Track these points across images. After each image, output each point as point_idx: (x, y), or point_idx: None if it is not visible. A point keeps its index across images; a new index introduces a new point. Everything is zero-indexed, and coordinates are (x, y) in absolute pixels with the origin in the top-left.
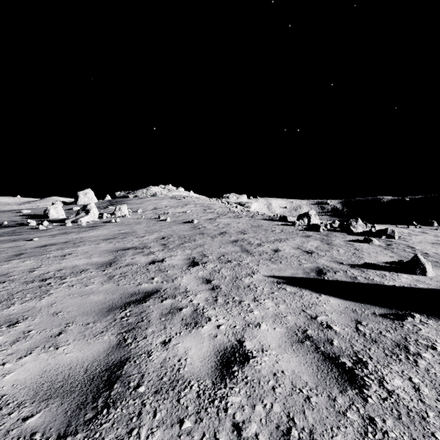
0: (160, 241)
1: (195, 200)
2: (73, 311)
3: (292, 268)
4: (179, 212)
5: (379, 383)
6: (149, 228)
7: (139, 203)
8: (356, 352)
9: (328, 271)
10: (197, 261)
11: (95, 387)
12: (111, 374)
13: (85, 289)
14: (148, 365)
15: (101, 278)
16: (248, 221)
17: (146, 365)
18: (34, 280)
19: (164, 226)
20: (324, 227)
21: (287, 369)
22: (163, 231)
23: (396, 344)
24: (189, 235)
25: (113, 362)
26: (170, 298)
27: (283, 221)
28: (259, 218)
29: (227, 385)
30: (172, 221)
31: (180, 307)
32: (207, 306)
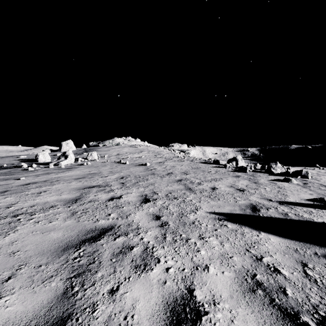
0: (119, 180)
1: (148, 148)
2: (30, 250)
3: (229, 205)
4: (136, 157)
5: None
6: (112, 169)
7: (106, 150)
8: (315, 306)
9: (261, 207)
10: (149, 198)
11: None
12: None
13: (48, 226)
14: (90, 325)
15: (65, 214)
16: (189, 164)
17: (88, 325)
18: (7, 216)
19: (124, 168)
20: (249, 168)
21: None
22: (123, 172)
23: None
24: (143, 175)
25: (53, 321)
26: (122, 235)
27: (216, 164)
28: (197, 162)
29: None
30: (130, 164)
31: (131, 246)
32: (156, 245)
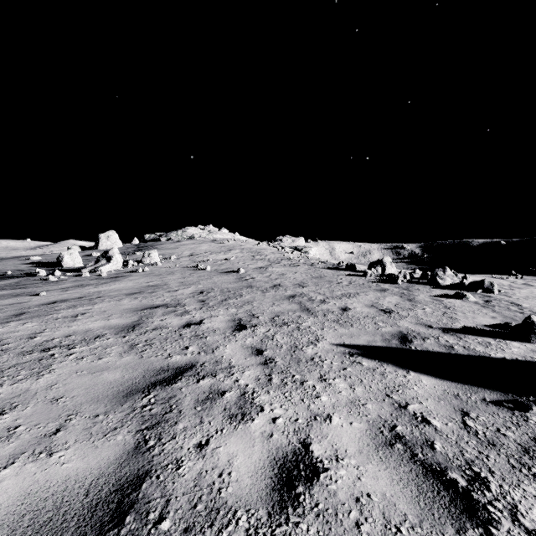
0: (198, 297)
1: (241, 244)
2: (79, 395)
3: (367, 333)
4: (221, 259)
5: (512, 517)
6: (184, 279)
7: (173, 247)
8: (469, 462)
9: (415, 337)
10: (244, 324)
11: (99, 521)
12: (122, 498)
13: (98, 364)
14: (176, 483)
15: (120, 348)
16: (307, 271)
17: (173, 483)
18: (34, 350)
19: (203, 277)
20: (403, 278)
21: (375, 491)
22: (202, 283)
23: (523, 449)
24: (234, 288)
25: (126, 478)
26: (209, 376)
27: (351, 271)
28: (321, 267)
29: (289, 518)
30: (213, 270)
31: (222, 390)
32: (258, 389)
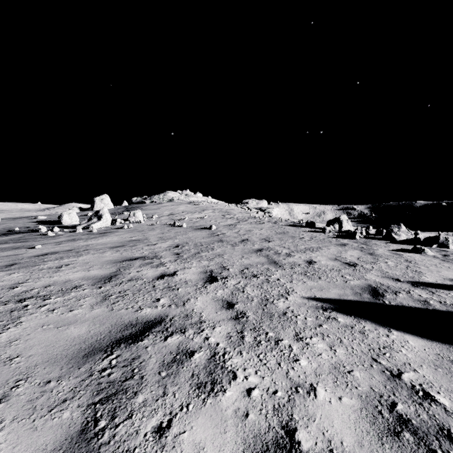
0: (173, 250)
1: (213, 205)
2: (36, 354)
3: (336, 286)
4: (196, 218)
5: None
6: (163, 235)
7: (155, 208)
8: None
9: (386, 291)
10: (215, 275)
11: None
12: None
13: (67, 316)
14: None
15: (93, 299)
16: (271, 227)
17: None
18: (10, 301)
19: (179, 233)
20: (360, 234)
21: None
22: (178, 238)
23: None
24: (206, 243)
25: None
26: (177, 332)
27: (311, 227)
28: (283, 224)
29: None
30: (189, 227)
31: (191, 350)
32: (229, 349)
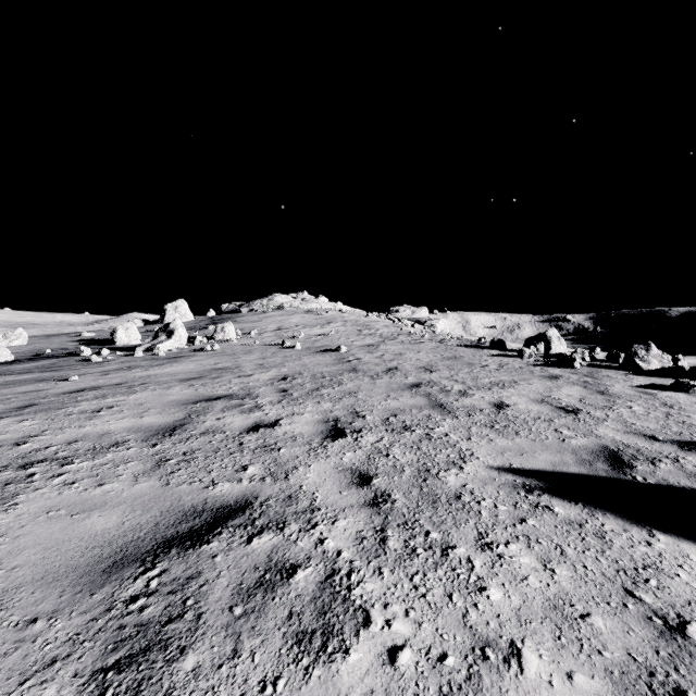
0: (278, 384)
1: (344, 315)
2: (24, 565)
3: (547, 448)
4: (316, 335)
5: None
6: (264, 361)
7: (255, 320)
8: None
9: (635, 458)
10: (343, 427)
11: None
12: None
13: (92, 495)
14: None
15: (140, 465)
16: (435, 349)
17: None
18: (8, 466)
19: (290, 357)
20: (580, 359)
21: None
22: (288, 365)
23: None
24: (331, 373)
25: None
26: (271, 528)
27: (498, 349)
28: (454, 345)
29: None
30: (305, 348)
31: (291, 564)
32: (360, 564)
